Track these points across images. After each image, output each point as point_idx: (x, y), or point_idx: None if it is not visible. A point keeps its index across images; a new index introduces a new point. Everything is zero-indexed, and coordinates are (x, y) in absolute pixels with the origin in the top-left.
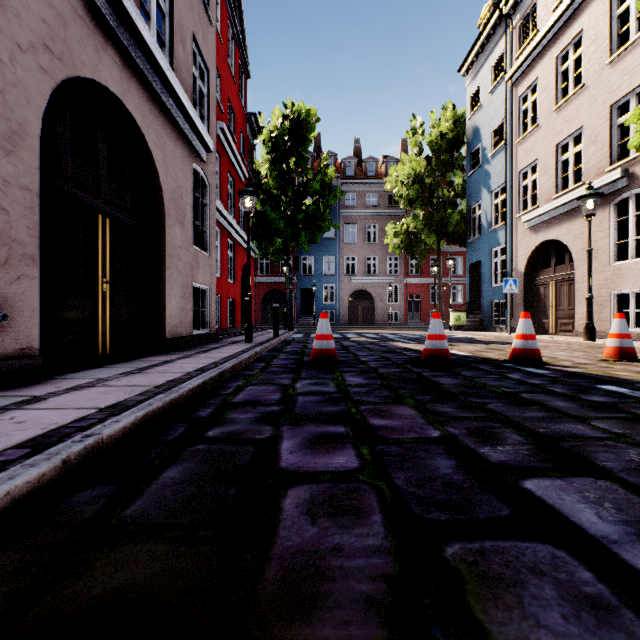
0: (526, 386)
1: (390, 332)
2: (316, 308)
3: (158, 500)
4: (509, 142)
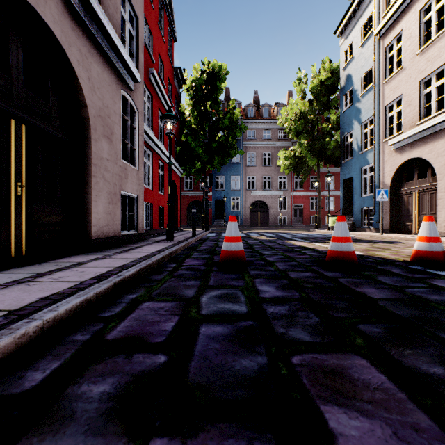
0: None
1: (282, 232)
2: (226, 214)
3: None
4: (377, 83)
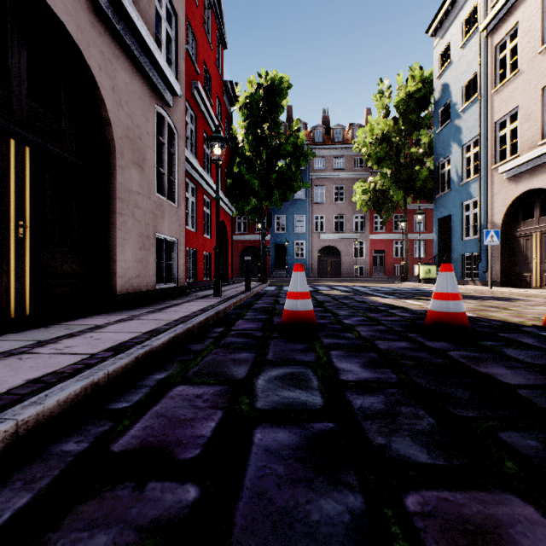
0: None
1: (359, 285)
2: (288, 262)
3: None
4: (483, 93)
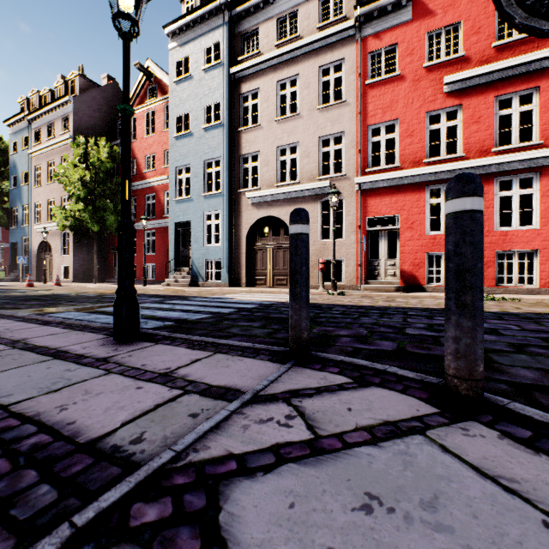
0: None
1: None
2: None
3: None
4: (31, 185)
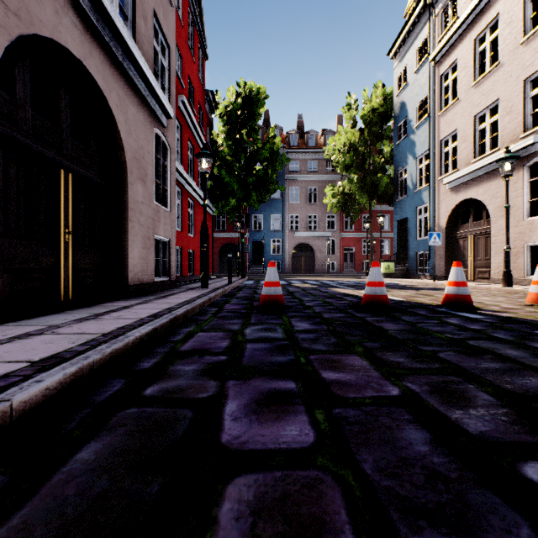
0: (468, 332)
1: (329, 279)
2: (265, 259)
3: (53, 505)
4: (432, 115)
